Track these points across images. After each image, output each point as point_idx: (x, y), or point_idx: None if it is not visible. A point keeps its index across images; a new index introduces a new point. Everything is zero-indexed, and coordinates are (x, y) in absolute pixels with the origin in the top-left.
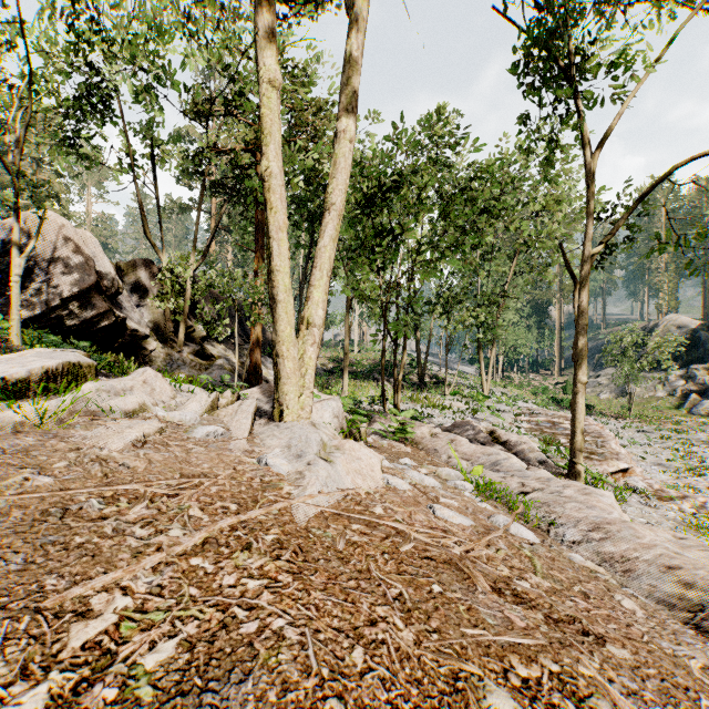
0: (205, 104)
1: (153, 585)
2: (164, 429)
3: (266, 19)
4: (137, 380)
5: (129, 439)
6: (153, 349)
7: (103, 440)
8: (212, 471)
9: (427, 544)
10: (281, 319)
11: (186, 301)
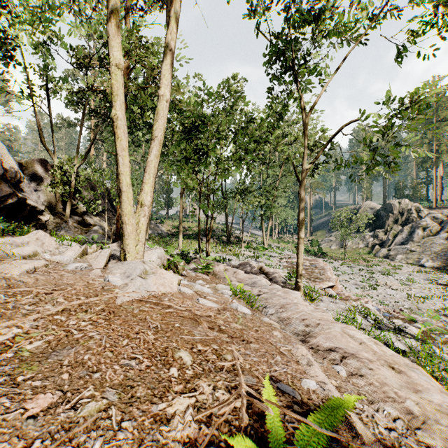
0: (85, 59)
1: (33, 325)
2: (48, 265)
3: (114, 29)
4: (32, 238)
5: (25, 269)
6: (47, 220)
7: (8, 270)
8: (73, 283)
9: (181, 310)
10: (125, 202)
11: (71, 188)
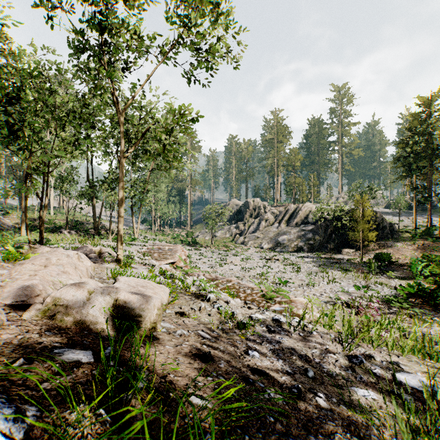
0: None
1: None
2: None
3: None
4: None
5: None
6: None
7: None
8: None
9: None
10: None
11: None
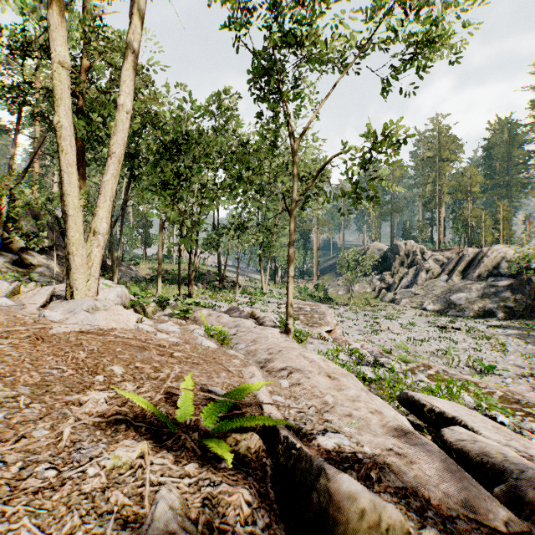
0: (23, 44)
1: None
2: None
3: (57, 19)
4: None
5: None
6: None
7: None
8: None
9: (128, 338)
10: (71, 228)
11: (2, 215)
